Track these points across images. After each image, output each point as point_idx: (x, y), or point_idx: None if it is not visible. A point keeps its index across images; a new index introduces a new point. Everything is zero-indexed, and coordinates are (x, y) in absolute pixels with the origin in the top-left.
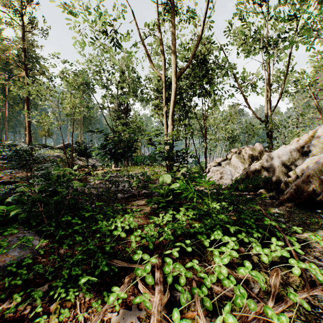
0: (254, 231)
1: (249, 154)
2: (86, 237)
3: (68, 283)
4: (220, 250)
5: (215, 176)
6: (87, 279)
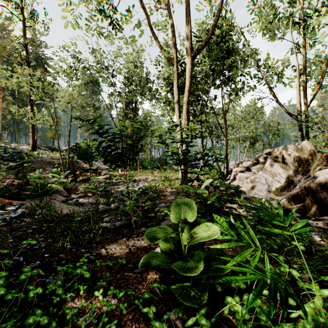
0: None
1: (294, 156)
2: None
3: None
4: None
5: (244, 185)
6: None
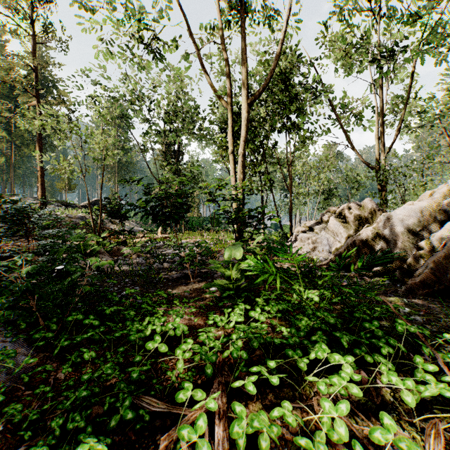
0: (382, 344)
1: (355, 214)
2: (105, 348)
3: (60, 445)
4: (328, 382)
5: (305, 246)
6: (86, 449)
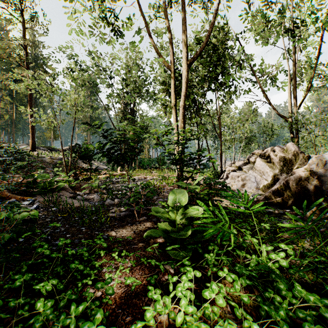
0: None
1: (280, 156)
2: None
3: None
4: None
5: (235, 183)
6: None
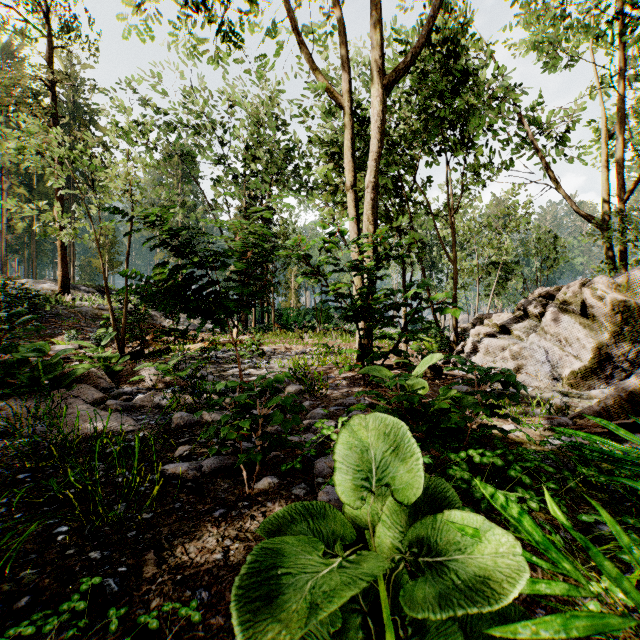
0: None
1: (612, 300)
2: None
3: None
4: None
5: (497, 365)
6: None
